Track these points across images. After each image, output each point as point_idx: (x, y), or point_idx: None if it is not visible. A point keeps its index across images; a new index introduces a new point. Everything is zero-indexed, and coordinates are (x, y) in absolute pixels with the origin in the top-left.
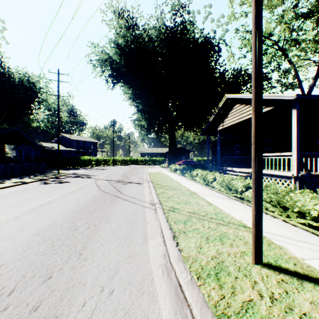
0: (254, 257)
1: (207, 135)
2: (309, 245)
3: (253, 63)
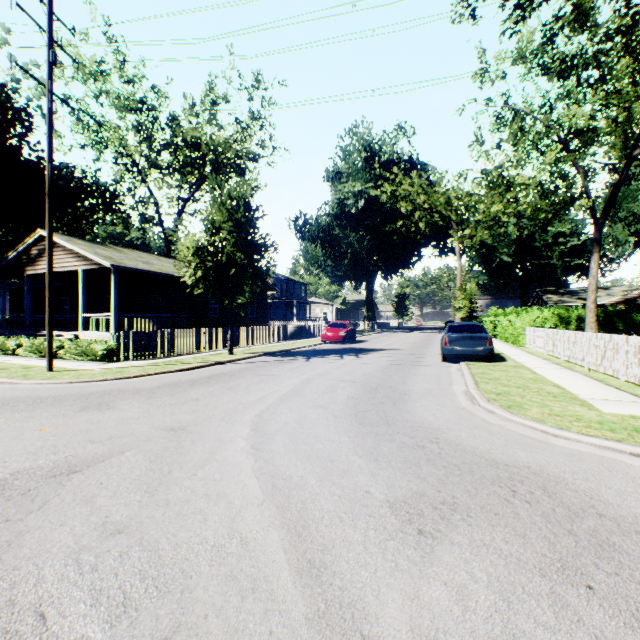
0: (49, 369)
1: (2, 278)
2: (88, 365)
3: (49, 271)
